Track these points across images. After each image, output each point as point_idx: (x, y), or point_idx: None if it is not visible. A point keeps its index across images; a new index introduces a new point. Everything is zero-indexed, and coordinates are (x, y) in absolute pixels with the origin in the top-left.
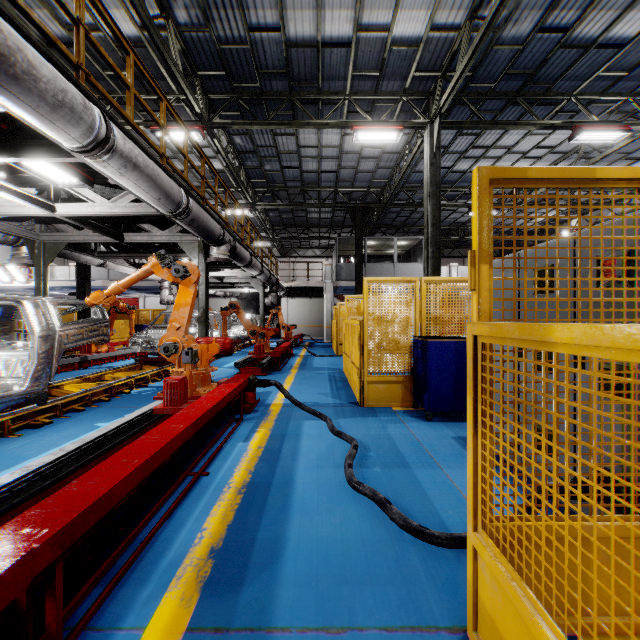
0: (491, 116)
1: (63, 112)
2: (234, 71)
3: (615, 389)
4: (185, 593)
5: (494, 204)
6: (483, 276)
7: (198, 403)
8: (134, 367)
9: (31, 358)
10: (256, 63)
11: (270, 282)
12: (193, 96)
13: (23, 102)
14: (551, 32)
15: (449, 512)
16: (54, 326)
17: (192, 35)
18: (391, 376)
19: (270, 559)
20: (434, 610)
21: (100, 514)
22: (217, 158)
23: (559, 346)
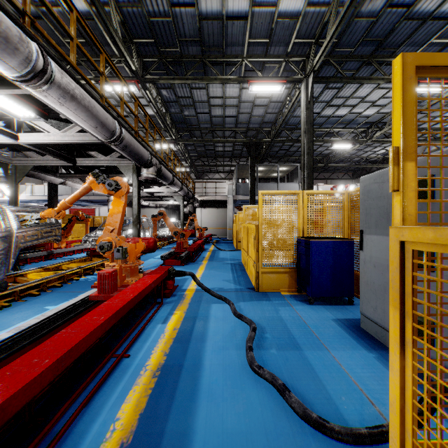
0: (350, 74)
1: None
2: (160, 39)
3: None
4: None
5: (350, 140)
6: (408, 175)
7: (122, 293)
8: (85, 259)
9: None
10: (177, 32)
11: (188, 196)
12: (130, 57)
13: None
14: (398, 7)
15: (342, 398)
16: (13, 229)
17: (128, 10)
18: (280, 268)
19: None
20: None
21: None
22: (149, 106)
23: None
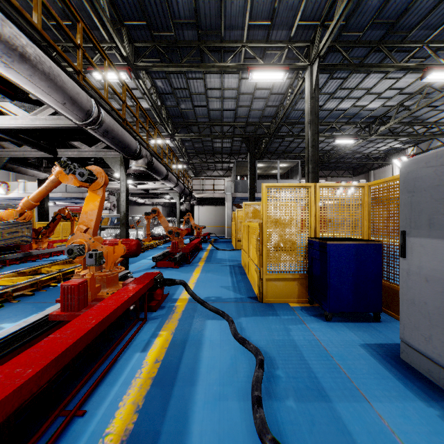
0: (356, 62)
1: None
2: (153, 22)
3: None
4: None
5: (353, 135)
6: None
7: (82, 318)
8: (70, 261)
9: None
10: (171, 14)
11: (184, 193)
12: (120, 41)
13: None
14: None
15: None
16: None
17: None
18: (288, 274)
19: None
20: None
21: None
22: (144, 98)
23: None
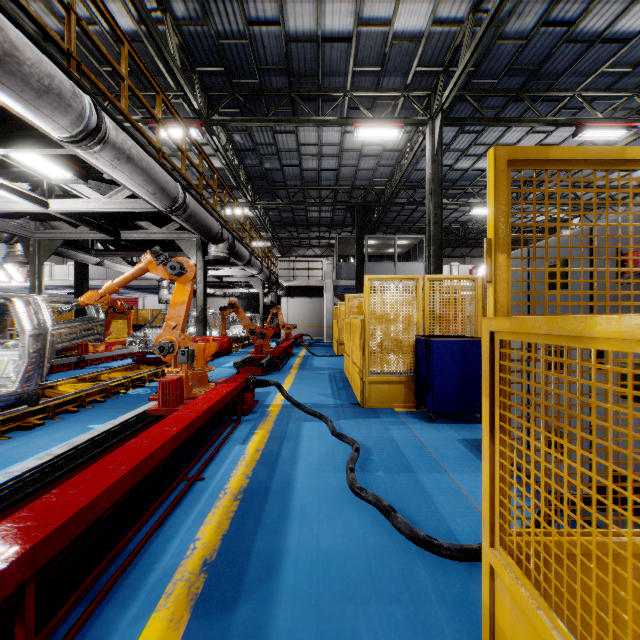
0: (493, 113)
1: (50, 98)
2: (233, 67)
3: (637, 390)
4: (174, 612)
5: None
6: (500, 266)
7: (193, 404)
8: (131, 367)
9: (22, 358)
10: (255, 58)
11: (270, 281)
12: (191, 92)
13: (6, 86)
14: (555, 26)
15: (457, 520)
16: (46, 325)
17: (190, 29)
18: (393, 376)
19: (267, 573)
20: (445, 632)
21: (80, 527)
22: (216, 156)
23: (600, 342)
